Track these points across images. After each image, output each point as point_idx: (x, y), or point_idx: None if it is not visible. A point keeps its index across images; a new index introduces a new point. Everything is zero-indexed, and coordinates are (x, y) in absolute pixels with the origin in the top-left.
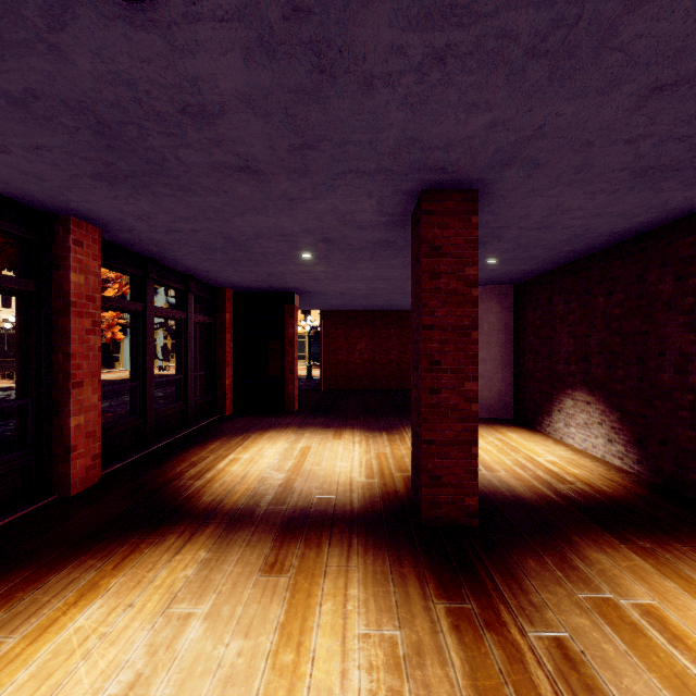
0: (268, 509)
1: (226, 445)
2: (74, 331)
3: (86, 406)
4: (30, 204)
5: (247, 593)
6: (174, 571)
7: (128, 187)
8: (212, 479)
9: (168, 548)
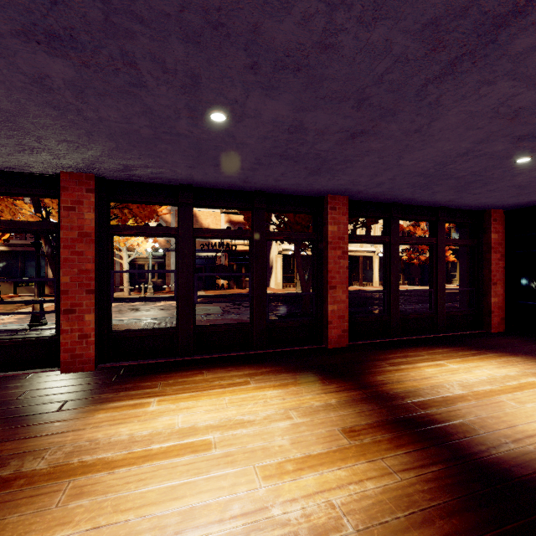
0: (405, 404)
1: (450, 353)
2: (330, 257)
3: (338, 300)
4: (311, 195)
5: (320, 430)
6: (312, 399)
7: (326, 173)
8: (401, 369)
9: (325, 388)
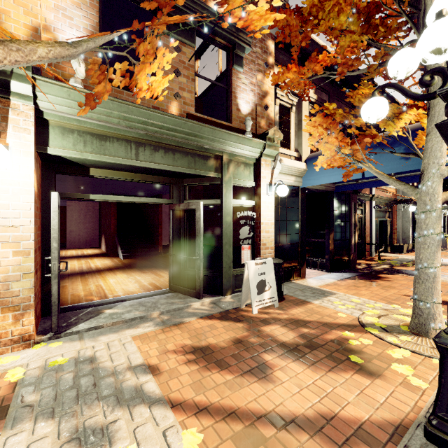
0: None
1: None
2: None
3: None
4: None
5: None
6: None
7: None
8: None
9: None
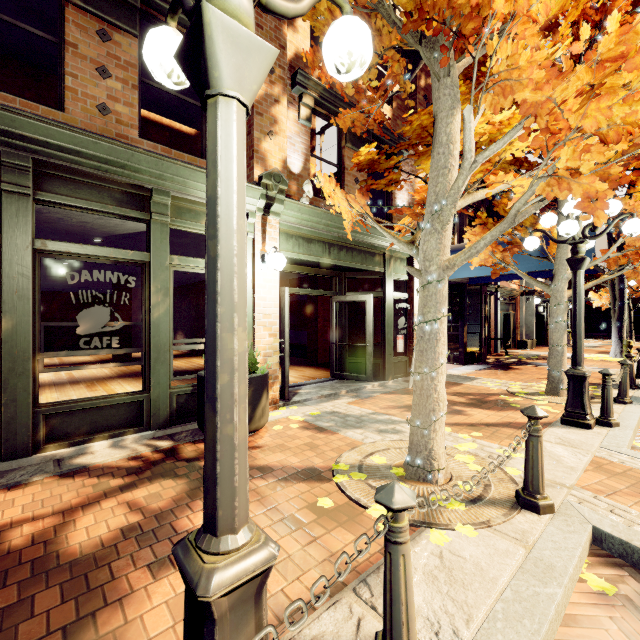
0: (61, 364)
1: None
2: None
3: None
4: None
5: None
6: None
7: None
8: None
9: None
